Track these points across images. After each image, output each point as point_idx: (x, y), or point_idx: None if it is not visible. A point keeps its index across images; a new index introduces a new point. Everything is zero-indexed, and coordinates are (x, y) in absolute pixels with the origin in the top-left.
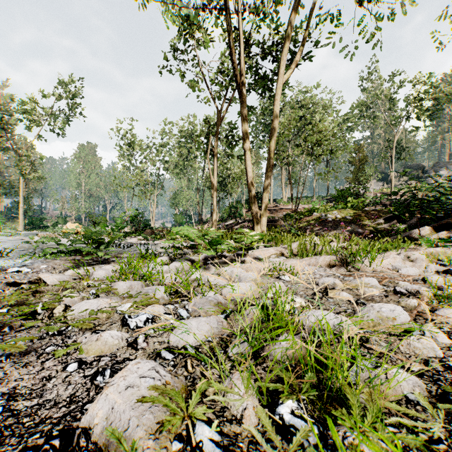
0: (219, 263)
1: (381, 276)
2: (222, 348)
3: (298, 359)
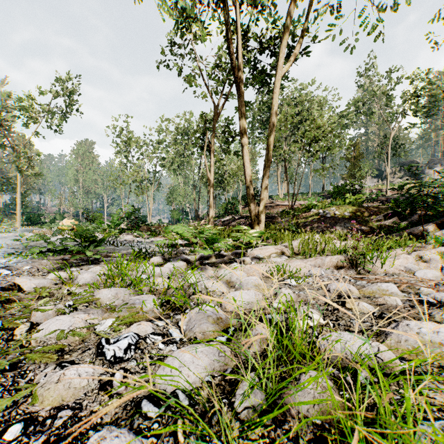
0: (217, 264)
1: (399, 281)
2: (226, 394)
3: (332, 414)
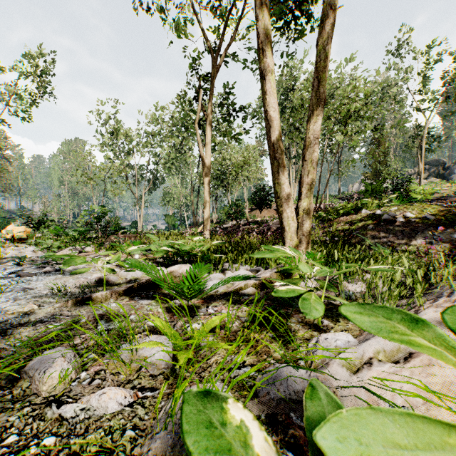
0: None
1: None
2: None
3: None
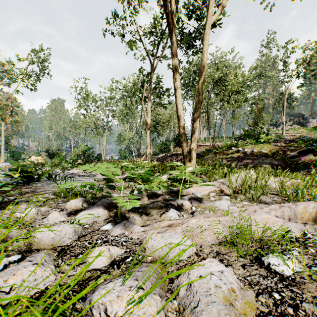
0: (149, 209)
1: None
2: None
3: None
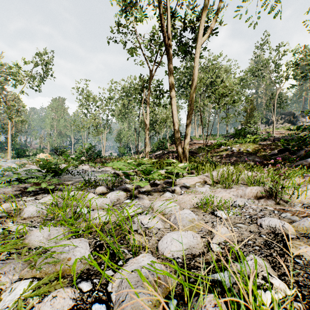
0: (152, 192)
1: None
2: None
3: None
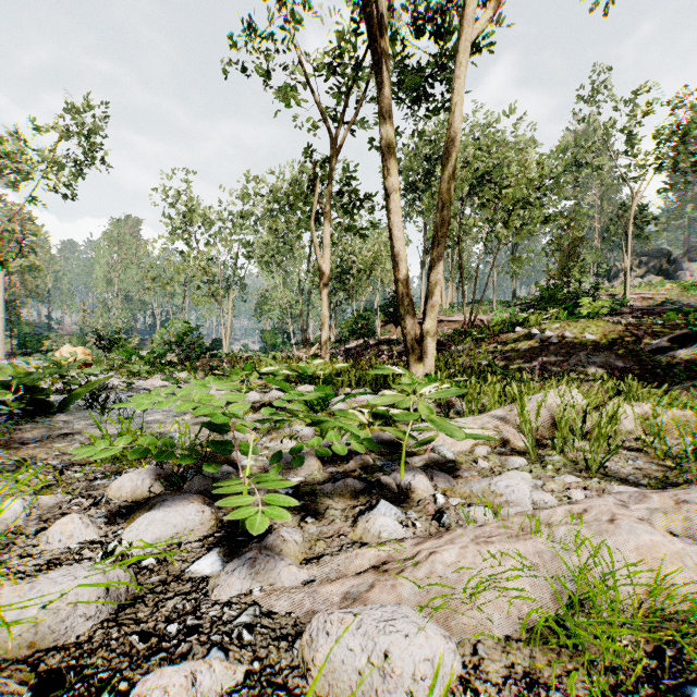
0: (325, 498)
1: None
2: None
3: None
